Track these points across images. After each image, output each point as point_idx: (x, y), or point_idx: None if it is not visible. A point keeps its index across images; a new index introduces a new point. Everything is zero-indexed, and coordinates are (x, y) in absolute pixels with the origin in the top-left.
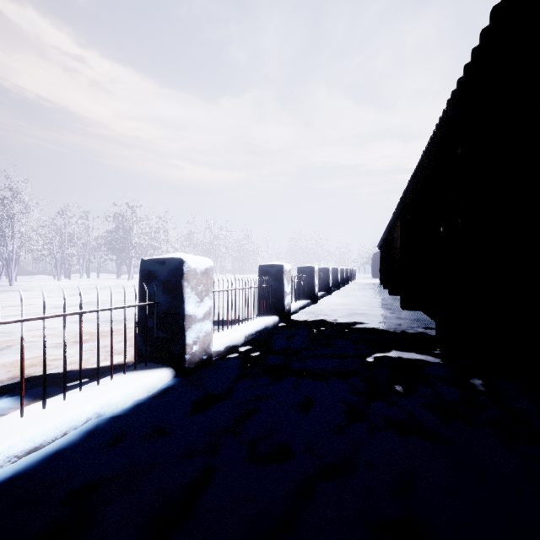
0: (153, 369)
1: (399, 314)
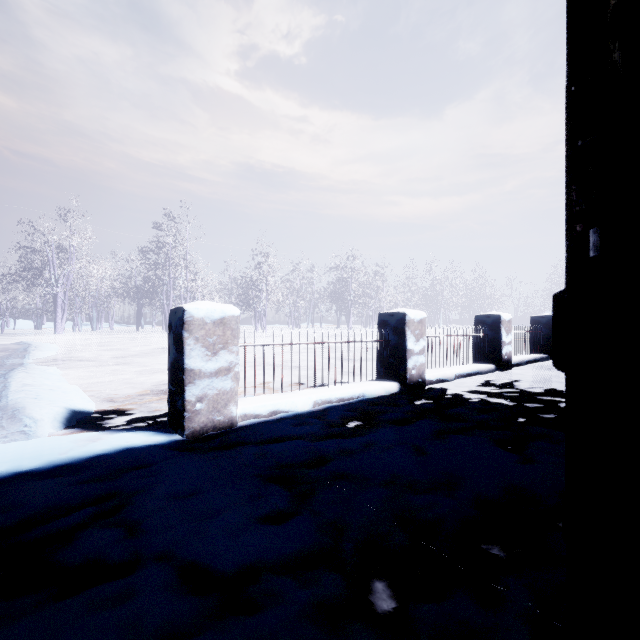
0: (387, 381)
1: None
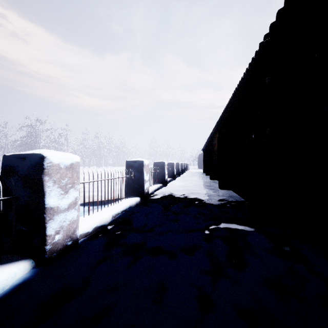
0: (10, 263)
1: (218, 192)
